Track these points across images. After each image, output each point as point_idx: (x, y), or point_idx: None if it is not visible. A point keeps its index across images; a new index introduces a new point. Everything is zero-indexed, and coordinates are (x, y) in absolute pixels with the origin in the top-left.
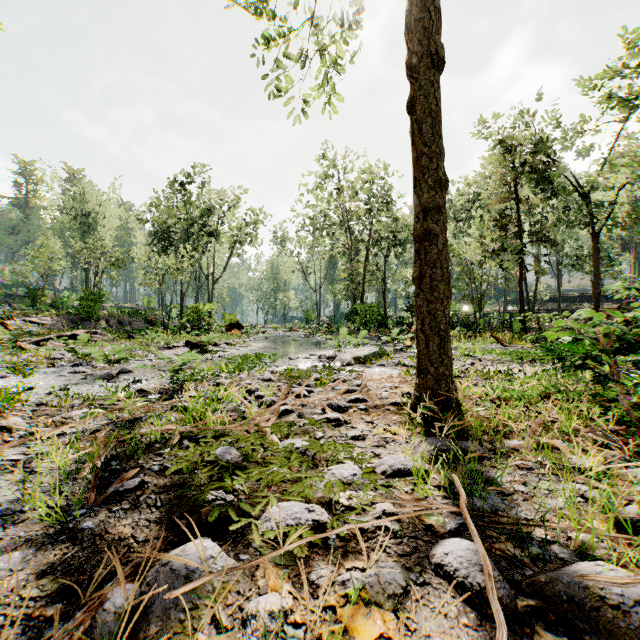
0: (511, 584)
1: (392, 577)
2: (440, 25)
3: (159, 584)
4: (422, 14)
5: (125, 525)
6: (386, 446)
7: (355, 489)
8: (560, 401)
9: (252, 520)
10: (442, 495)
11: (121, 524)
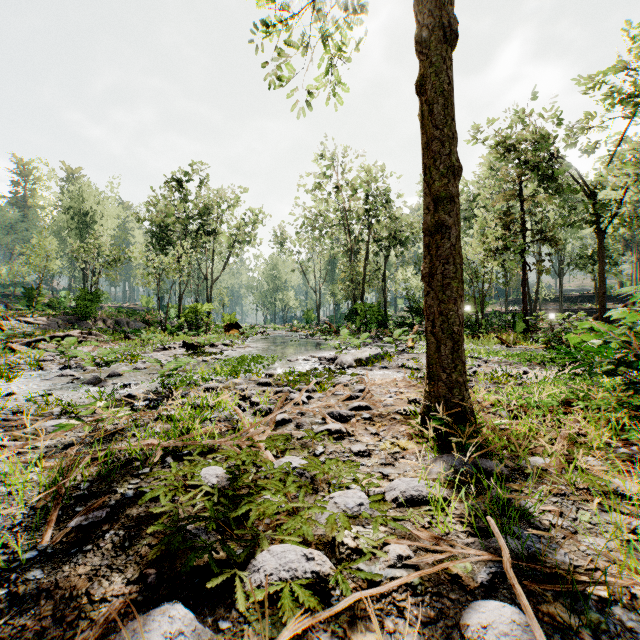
0: None
1: None
2: None
3: None
4: None
5: (81, 575)
6: (395, 464)
7: (362, 523)
8: (584, 410)
9: (236, 571)
10: (466, 531)
11: (76, 573)
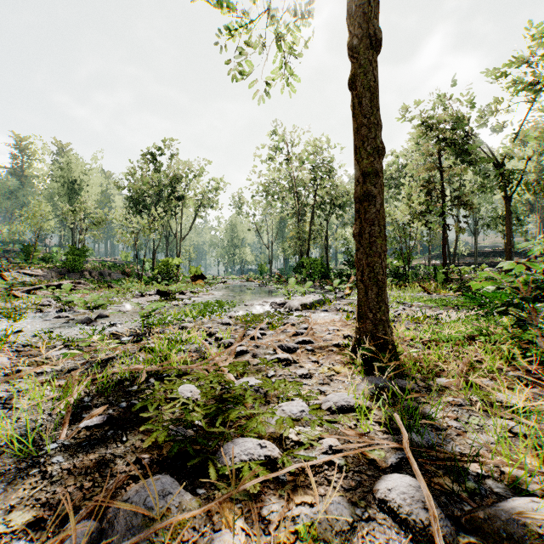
0: (451, 519)
1: (339, 513)
2: (378, 11)
3: (118, 521)
4: (362, 1)
5: (92, 459)
6: (330, 384)
7: (303, 425)
8: (483, 343)
9: (209, 455)
10: (382, 430)
11: (88, 458)
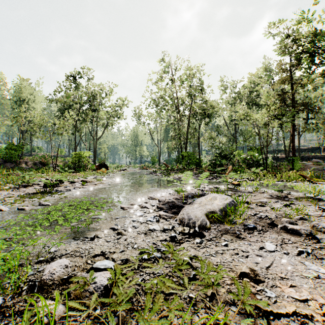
0: None
1: None
2: None
3: None
4: None
5: None
6: None
7: None
8: None
9: None
10: None
11: None
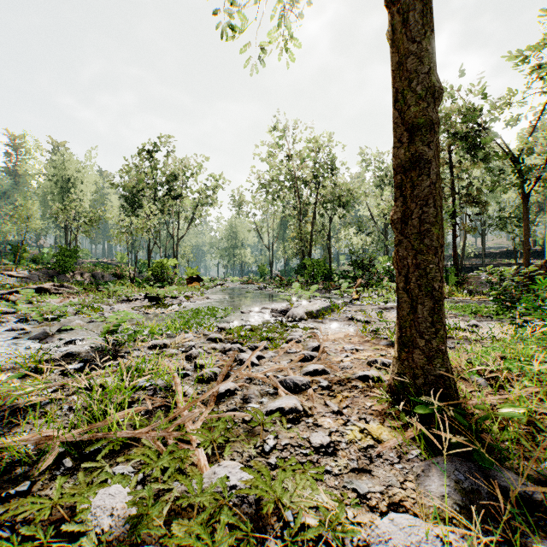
0: None
1: None
2: None
3: None
4: None
5: None
6: (371, 469)
7: None
8: None
9: None
10: None
11: None
